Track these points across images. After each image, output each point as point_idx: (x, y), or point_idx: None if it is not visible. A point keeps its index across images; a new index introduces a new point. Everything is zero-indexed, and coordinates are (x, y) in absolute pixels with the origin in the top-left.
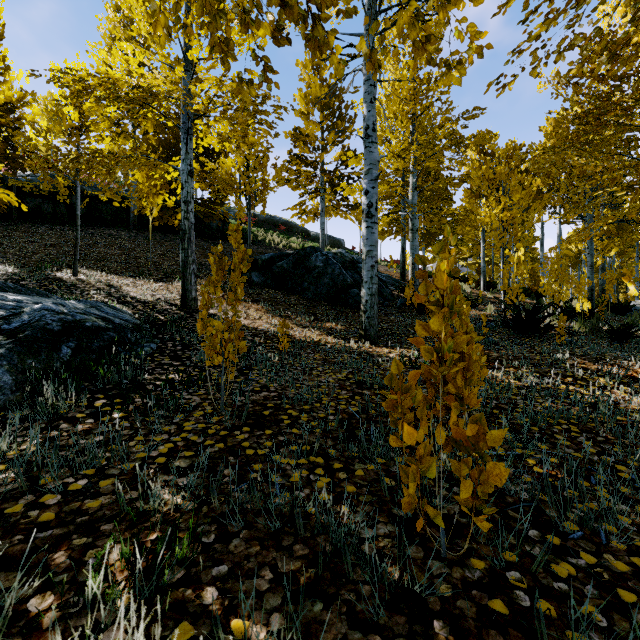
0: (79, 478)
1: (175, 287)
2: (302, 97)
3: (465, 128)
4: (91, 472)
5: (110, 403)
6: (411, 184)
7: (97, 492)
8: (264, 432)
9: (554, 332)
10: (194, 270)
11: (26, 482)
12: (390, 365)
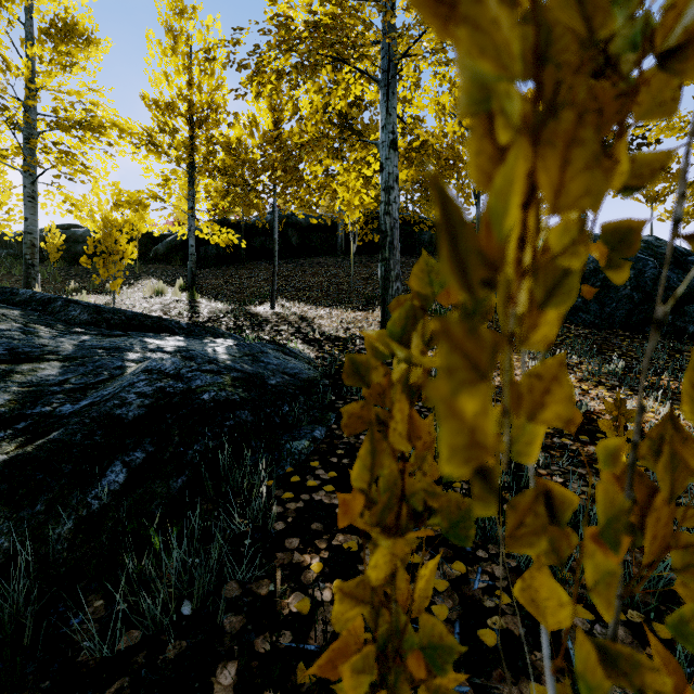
0: None
1: (376, 316)
2: None
3: None
4: None
5: None
6: None
7: None
8: None
9: None
10: (398, 290)
11: None
12: None
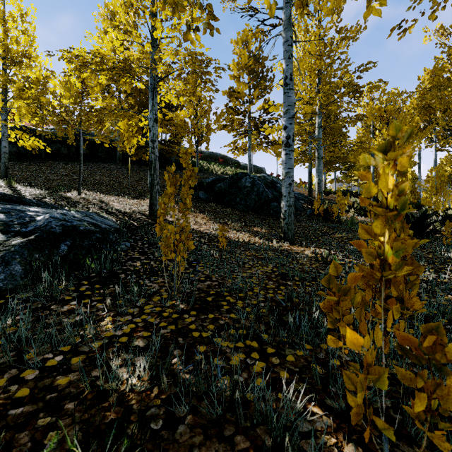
0: (57, 354)
1: (145, 202)
2: (235, 65)
3: (360, 79)
4: (67, 349)
5: (91, 288)
6: (317, 123)
7: (68, 368)
8: (207, 316)
9: (438, 235)
10: (158, 190)
11: (9, 360)
12: (306, 261)
